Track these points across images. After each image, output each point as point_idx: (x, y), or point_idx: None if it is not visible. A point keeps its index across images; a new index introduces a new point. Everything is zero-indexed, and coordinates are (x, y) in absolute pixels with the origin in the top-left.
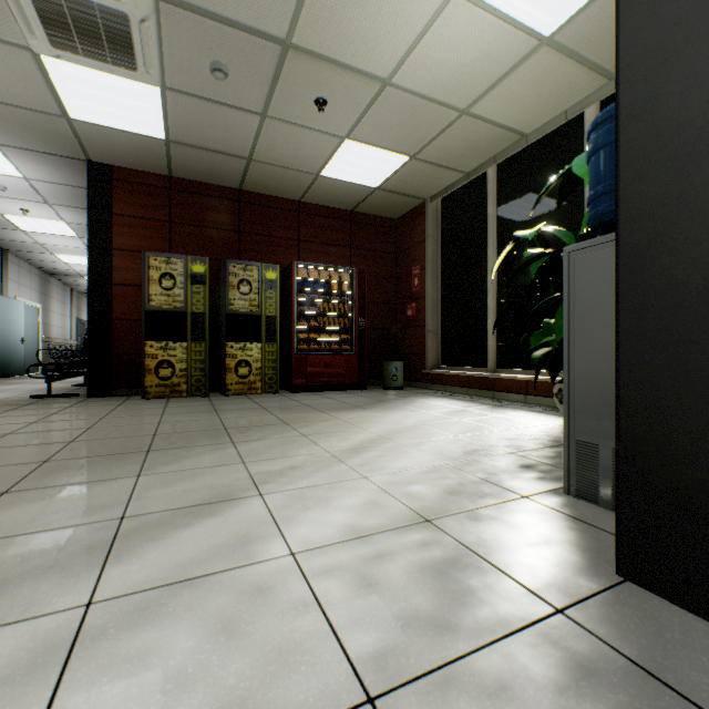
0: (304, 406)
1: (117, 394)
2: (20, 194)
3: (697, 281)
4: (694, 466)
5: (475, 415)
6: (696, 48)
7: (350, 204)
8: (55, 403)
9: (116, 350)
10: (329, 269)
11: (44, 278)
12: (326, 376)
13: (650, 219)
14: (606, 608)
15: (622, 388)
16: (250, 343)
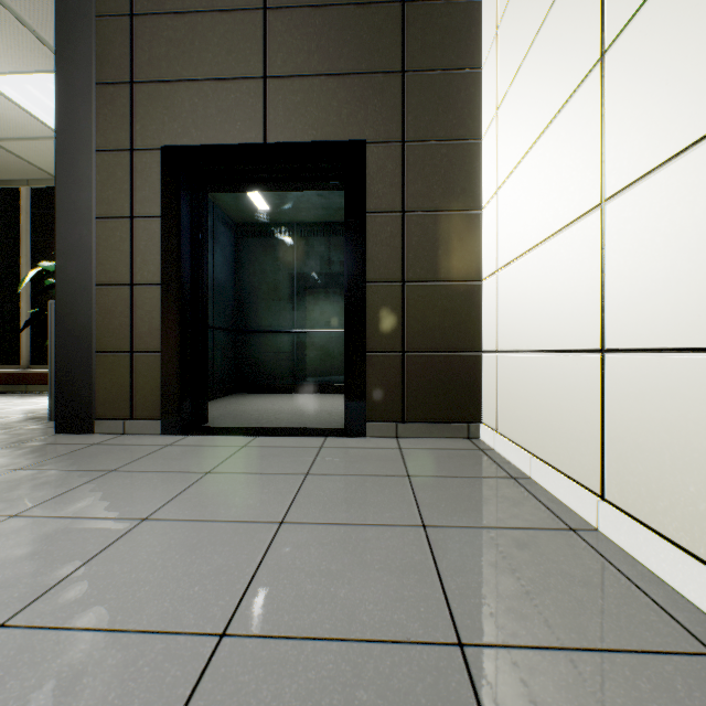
0: None
1: None
2: None
3: (78, 330)
4: (77, 388)
5: (2, 403)
6: (78, 258)
7: None
8: None
9: None
10: None
11: None
12: None
13: (66, 307)
14: (44, 439)
15: (58, 365)
16: None
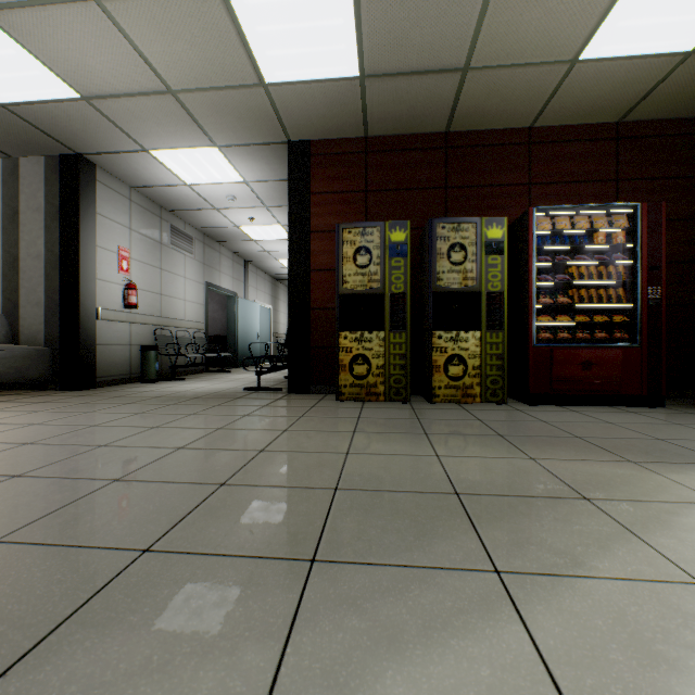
0: (573, 438)
1: (314, 391)
2: (245, 202)
3: None
4: None
5: None
6: None
7: (619, 108)
8: (257, 399)
9: (313, 343)
10: (589, 212)
11: (274, 284)
12: (584, 381)
13: None
14: None
15: None
16: (464, 332)
